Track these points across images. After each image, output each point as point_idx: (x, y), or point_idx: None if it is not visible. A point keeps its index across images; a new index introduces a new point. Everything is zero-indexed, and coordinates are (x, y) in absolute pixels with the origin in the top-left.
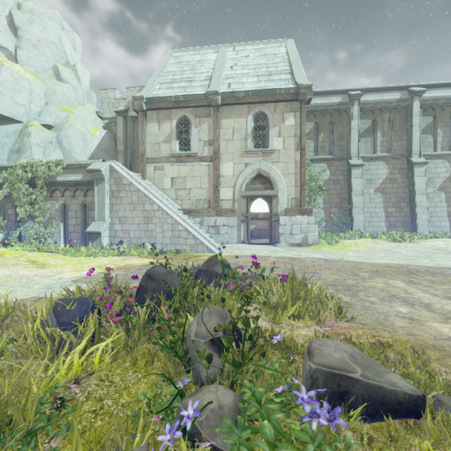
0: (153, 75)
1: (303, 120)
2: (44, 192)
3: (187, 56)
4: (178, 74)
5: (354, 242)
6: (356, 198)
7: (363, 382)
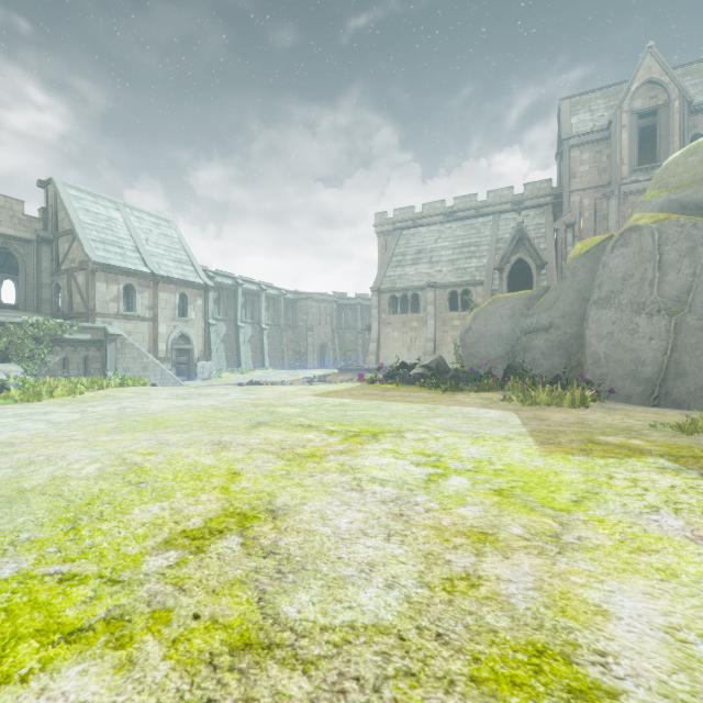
0: (75, 223)
1: (207, 303)
2: (49, 348)
3: (88, 201)
4: (102, 231)
5: (227, 376)
6: (213, 346)
7: None
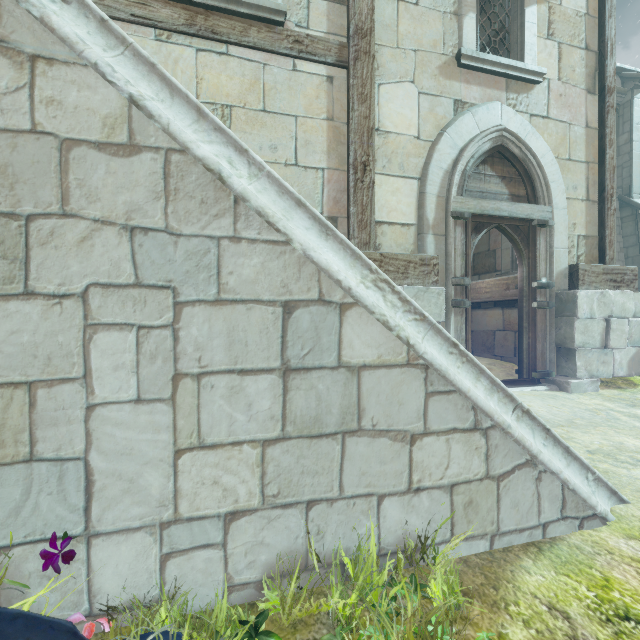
0: None
1: (610, 4)
2: None
3: None
4: None
5: None
6: None
7: None
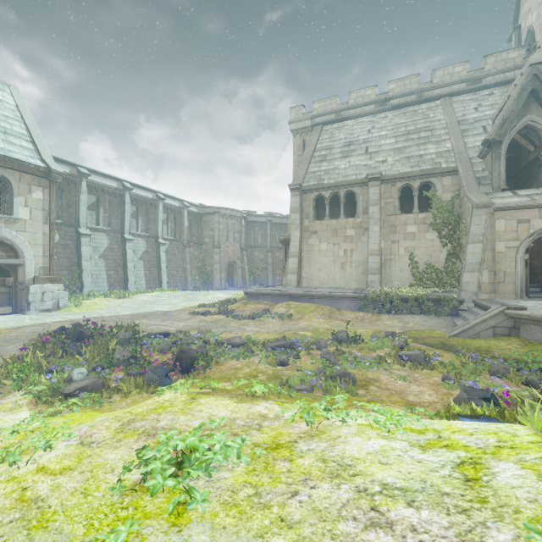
0: None
1: (52, 198)
2: None
3: None
4: None
5: (94, 302)
6: (85, 263)
7: (163, 333)
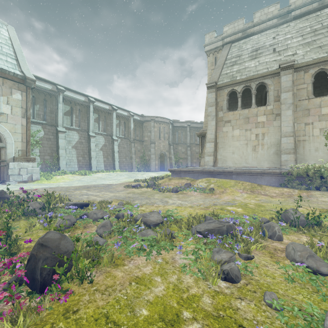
0: None
1: (28, 99)
2: None
3: None
4: None
5: (62, 177)
6: (61, 151)
7: (80, 203)
